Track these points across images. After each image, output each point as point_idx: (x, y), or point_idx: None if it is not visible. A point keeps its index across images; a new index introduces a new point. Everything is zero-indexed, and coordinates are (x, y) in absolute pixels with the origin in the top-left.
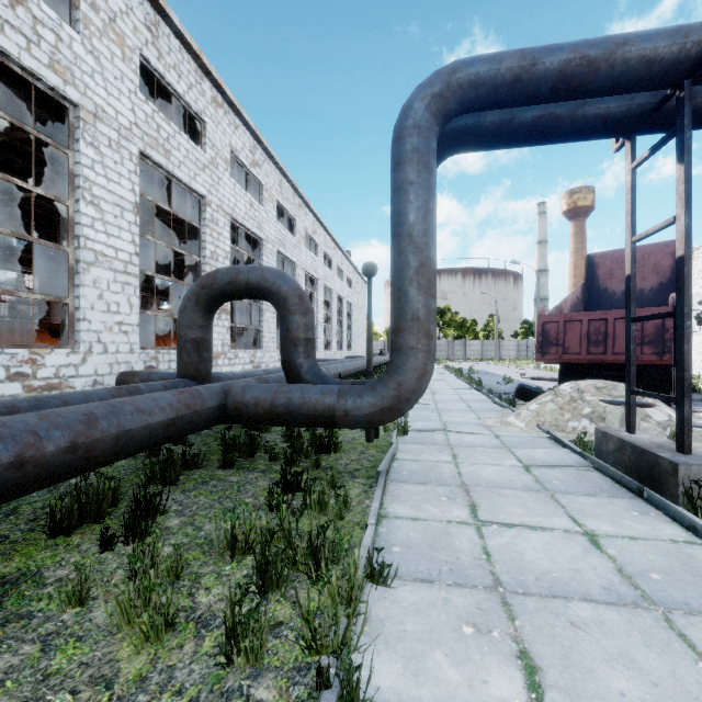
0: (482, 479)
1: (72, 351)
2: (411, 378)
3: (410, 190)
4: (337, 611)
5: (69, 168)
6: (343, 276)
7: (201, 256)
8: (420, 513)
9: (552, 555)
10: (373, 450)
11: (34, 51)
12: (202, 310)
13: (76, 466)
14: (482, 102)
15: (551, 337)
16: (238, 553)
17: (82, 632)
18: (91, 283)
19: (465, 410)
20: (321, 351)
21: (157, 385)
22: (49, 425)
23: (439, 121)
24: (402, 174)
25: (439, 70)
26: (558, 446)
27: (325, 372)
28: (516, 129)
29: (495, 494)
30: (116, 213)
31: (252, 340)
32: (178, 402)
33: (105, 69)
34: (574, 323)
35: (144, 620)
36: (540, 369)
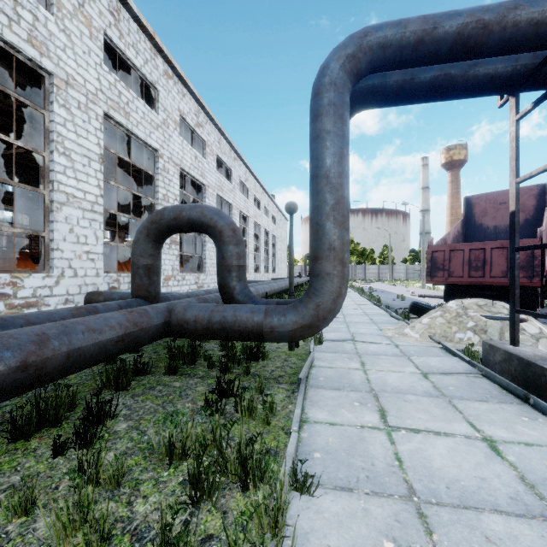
0: (387, 385)
1: (47, 275)
2: (328, 300)
3: (327, 138)
4: (264, 540)
5: (45, 125)
6: (269, 215)
7: (155, 198)
8: (337, 418)
9: (458, 462)
10: (294, 358)
11: (15, 28)
12: (152, 242)
13: (27, 383)
14: (388, 62)
15: (438, 263)
16: (175, 459)
17: (23, 545)
18: (63, 219)
19: (368, 323)
20: (252, 274)
21: (113, 304)
22: (1, 346)
23: (352, 78)
24: (320, 125)
25: (352, 35)
26: (449, 355)
27: (254, 292)
28: (416, 88)
29: (400, 399)
30: (85, 162)
31: (197, 265)
32: (126, 320)
33: (75, 45)
34: (457, 251)
35: (78, 538)
36: (425, 288)
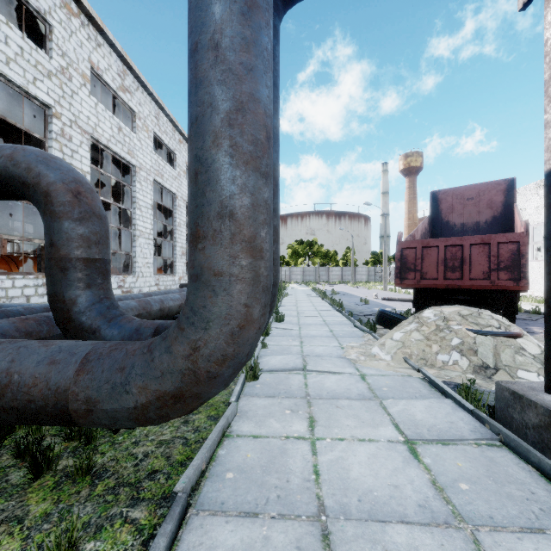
0: (351, 489)
1: None
2: (218, 335)
3: None
4: None
5: None
6: None
7: None
8: None
9: None
10: (203, 414)
11: None
12: None
13: None
14: None
15: (409, 262)
16: None
17: None
18: None
19: (328, 336)
20: None
21: None
22: None
23: None
24: None
25: None
26: (436, 393)
27: (178, 299)
28: None
29: (378, 550)
30: None
31: (126, 265)
32: None
33: None
34: (431, 248)
35: None
36: (387, 290)
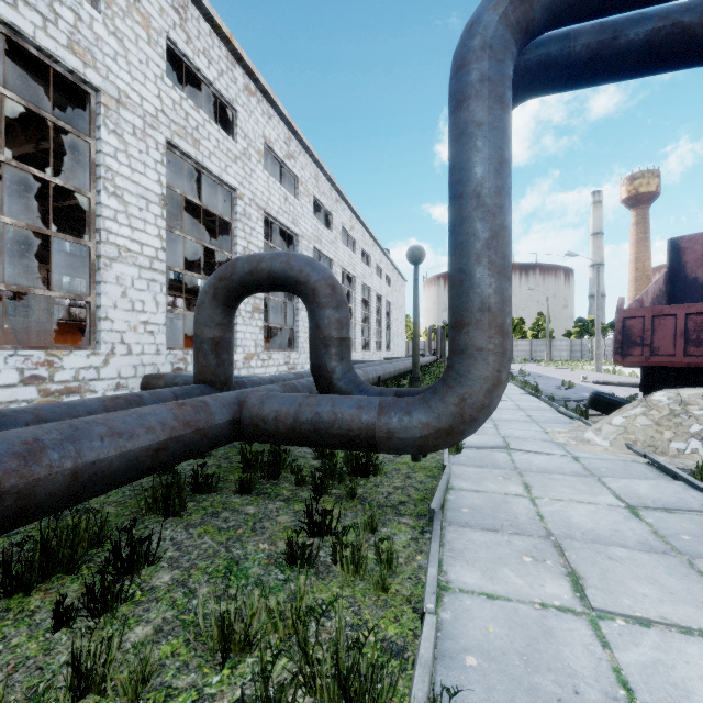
0: (574, 527)
1: (93, 352)
2: (479, 391)
3: (478, 133)
4: None
5: (91, 157)
6: (382, 274)
7: (233, 252)
8: (497, 586)
9: None
10: (421, 473)
11: (51, 30)
12: (220, 306)
13: (2, 520)
14: (580, 5)
15: (634, 335)
16: (234, 649)
17: None
18: (114, 280)
19: (526, 421)
20: (359, 352)
21: (165, 393)
22: None
23: (517, 38)
24: (465, 114)
25: None
26: (665, 477)
27: (362, 375)
28: (620, 52)
29: (602, 555)
30: (141, 205)
31: (288, 340)
32: (174, 418)
33: (129, 52)
34: (665, 317)
35: None
36: (600, 371)
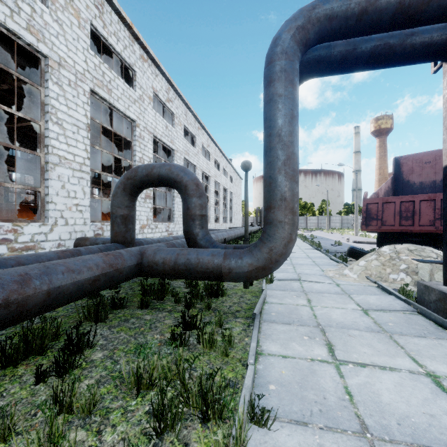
0: (332, 321)
1: (43, 224)
2: (280, 245)
3: (279, 101)
4: None
5: (41, 99)
6: (227, 175)
7: (132, 160)
8: (288, 351)
9: (405, 397)
10: (249, 295)
11: (16, 18)
12: (128, 195)
13: (9, 319)
14: (334, 32)
15: (372, 214)
16: (143, 388)
17: None
18: (56, 177)
19: (312, 264)
20: (213, 223)
21: (94, 248)
22: None
23: (301, 48)
24: (272, 89)
25: (301, 8)
26: (385, 293)
27: (215, 238)
28: (357, 57)
29: (345, 334)
30: (74, 130)
31: (167, 216)
32: (103, 262)
33: (66, 33)
34: (389, 203)
35: None
36: (358, 235)
